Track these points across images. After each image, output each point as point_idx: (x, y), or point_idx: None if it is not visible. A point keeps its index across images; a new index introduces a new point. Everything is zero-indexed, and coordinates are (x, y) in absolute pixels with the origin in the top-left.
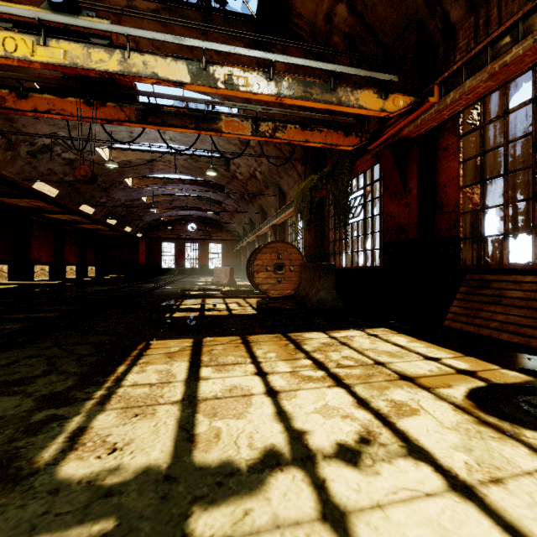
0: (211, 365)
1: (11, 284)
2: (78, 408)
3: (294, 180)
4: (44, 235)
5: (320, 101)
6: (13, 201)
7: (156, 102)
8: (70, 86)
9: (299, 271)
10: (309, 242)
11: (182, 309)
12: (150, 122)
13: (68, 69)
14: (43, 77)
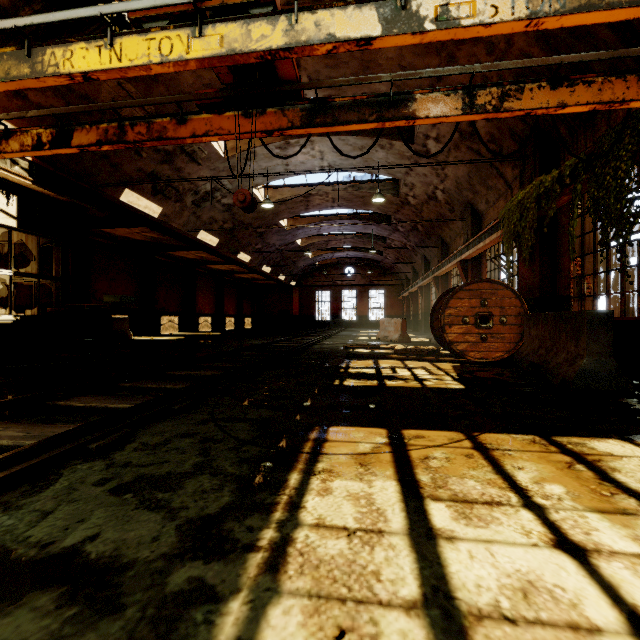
0: (442, 497)
1: (180, 335)
2: (236, 570)
3: (497, 194)
4: (207, 286)
5: (621, 4)
6: (182, 254)
7: None
8: (227, 96)
9: (515, 324)
10: (529, 280)
11: (352, 374)
12: (318, 123)
13: (225, 60)
14: (201, 93)
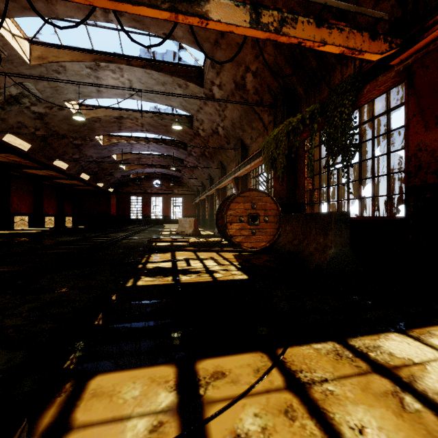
0: None
1: None
2: None
3: (258, 133)
4: (23, 189)
5: None
6: None
7: (122, 52)
8: None
9: (274, 222)
10: (280, 191)
11: (149, 270)
12: None
13: None
14: None
